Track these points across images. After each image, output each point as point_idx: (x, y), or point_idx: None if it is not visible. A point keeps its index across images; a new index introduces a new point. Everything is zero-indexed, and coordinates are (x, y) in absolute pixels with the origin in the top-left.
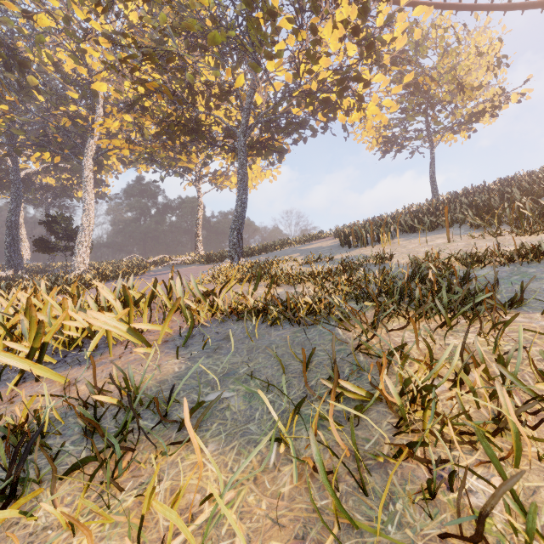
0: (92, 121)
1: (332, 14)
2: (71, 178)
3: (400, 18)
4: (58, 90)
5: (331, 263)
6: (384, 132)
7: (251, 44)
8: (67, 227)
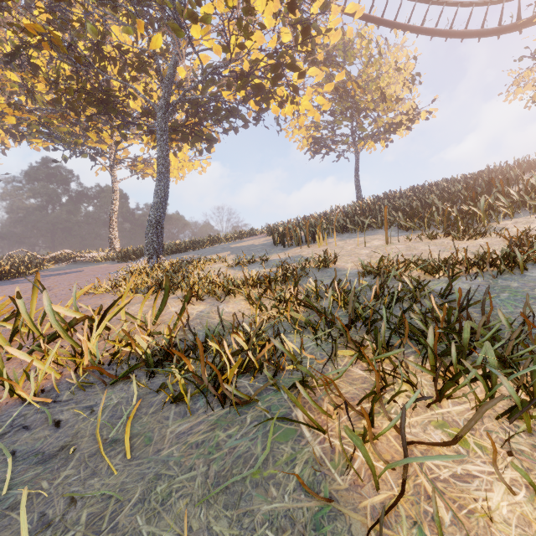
0: None
1: None
2: None
3: (334, 11)
4: None
5: (266, 265)
6: (314, 132)
7: None
8: None
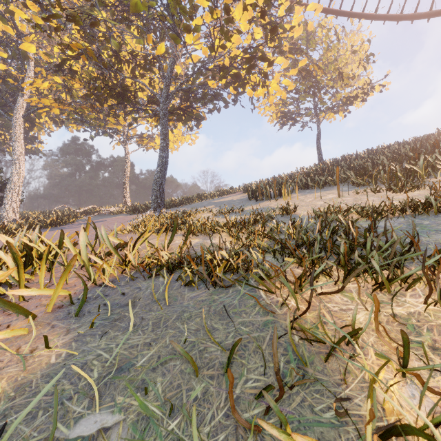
0: (21, 81)
1: (242, 1)
2: (4, 133)
3: (297, 11)
4: None
5: (242, 214)
6: (282, 108)
7: (171, 16)
8: None
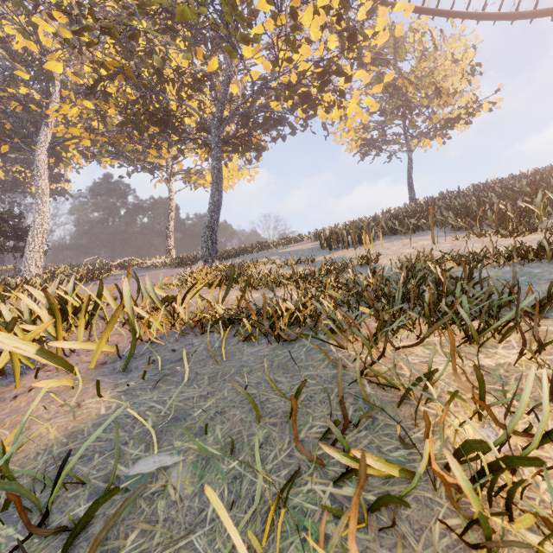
0: (46, 107)
1: (313, 2)
2: (24, 171)
3: (382, 13)
4: (5, 69)
5: (312, 265)
6: (363, 134)
7: (225, 24)
8: (16, 225)
